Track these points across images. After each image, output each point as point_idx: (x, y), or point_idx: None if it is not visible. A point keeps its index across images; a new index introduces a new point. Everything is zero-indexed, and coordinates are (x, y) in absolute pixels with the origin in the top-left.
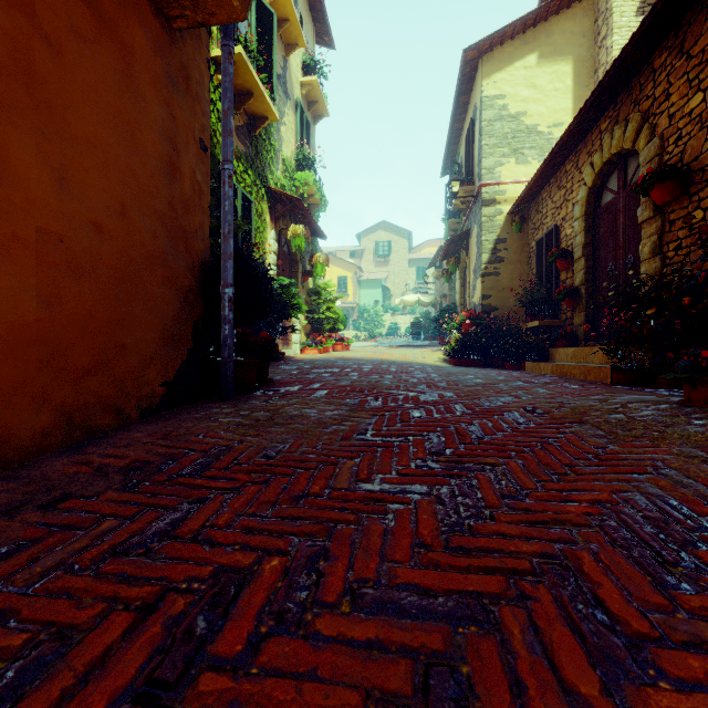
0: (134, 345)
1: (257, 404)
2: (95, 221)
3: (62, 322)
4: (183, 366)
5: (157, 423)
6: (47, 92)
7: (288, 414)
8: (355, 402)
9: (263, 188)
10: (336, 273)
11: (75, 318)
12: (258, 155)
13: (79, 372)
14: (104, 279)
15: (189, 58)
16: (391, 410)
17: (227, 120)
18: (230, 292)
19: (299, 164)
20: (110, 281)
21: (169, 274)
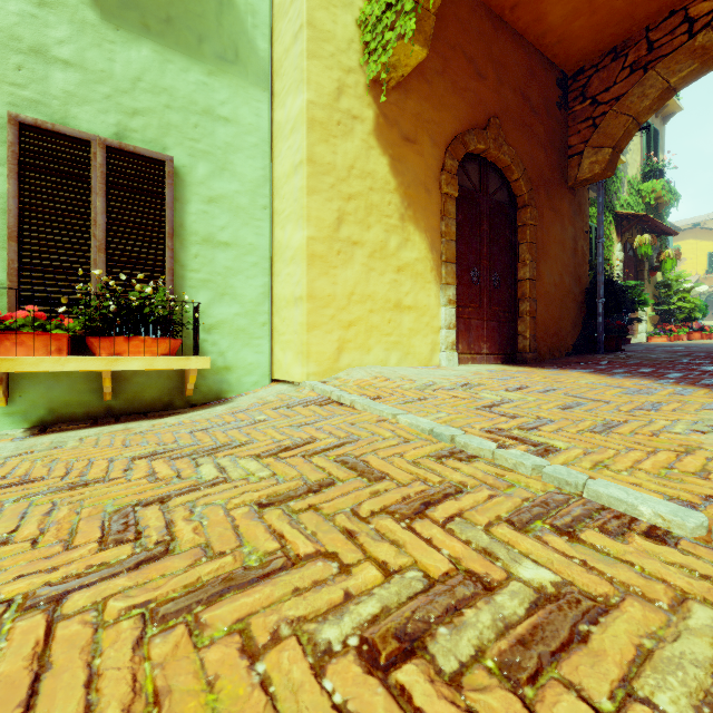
0: (563, 327)
1: (618, 354)
2: (554, 284)
3: (548, 319)
4: (578, 337)
5: (574, 357)
6: (545, 248)
7: (638, 356)
8: (683, 354)
9: (610, 215)
10: (705, 249)
11: (550, 318)
12: (606, 192)
13: (551, 336)
14: (556, 303)
15: (580, 196)
16: (707, 356)
17: (600, 218)
18: (602, 301)
19: (644, 175)
20: (557, 304)
21: (573, 297)
